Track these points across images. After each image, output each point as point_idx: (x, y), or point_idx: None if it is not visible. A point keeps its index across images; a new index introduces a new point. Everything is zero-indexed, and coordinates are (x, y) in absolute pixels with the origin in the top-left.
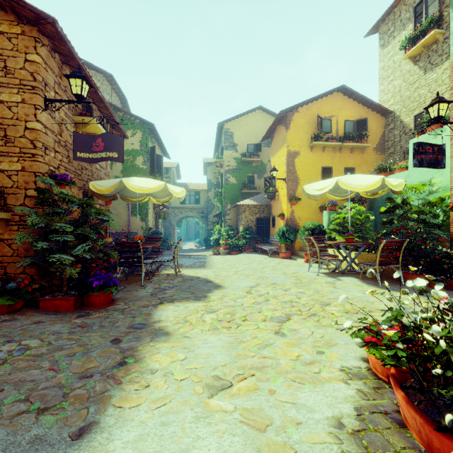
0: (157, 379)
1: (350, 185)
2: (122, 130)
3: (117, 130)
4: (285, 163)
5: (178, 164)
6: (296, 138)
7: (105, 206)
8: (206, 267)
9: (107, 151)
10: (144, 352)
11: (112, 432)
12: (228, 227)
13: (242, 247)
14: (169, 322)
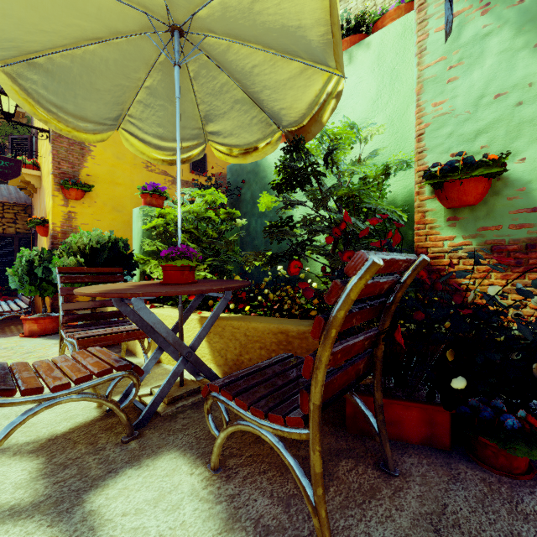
0: None
1: None
2: None
3: None
4: None
5: None
6: None
7: None
8: None
9: None
10: None
11: None
12: None
13: None
14: None
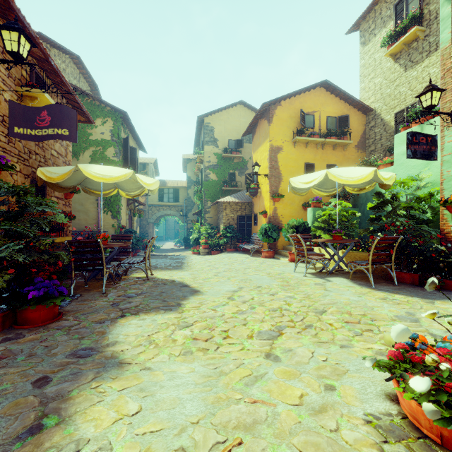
0: None
1: (340, 177)
2: (85, 113)
3: (80, 113)
4: (268, 158)
5: (155, 160)
6: (279, 132)
7: (65, 199)
8: (183, 269)
9: (55, 126)
10: (77, 403)
11: None
12: (208, 225)
13: (223, 246)
14: (127, 344)
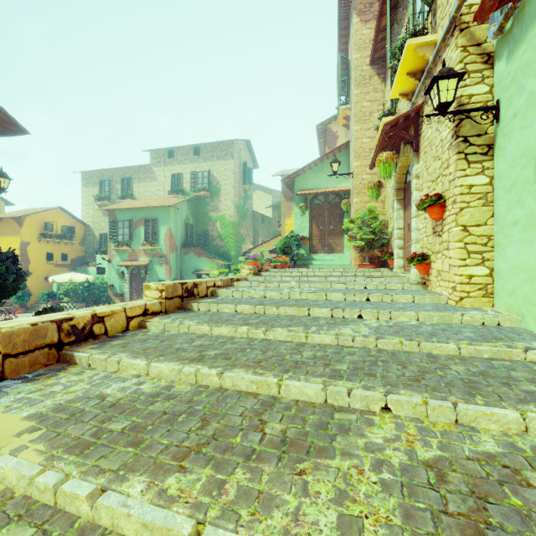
0: None
1: (76, 280)
2: None
3: None
4: (19, 248)
5: None
6: (29, 233)
7: None
8: None
9: None
10: None
11: None
12: None
13: None
14: None
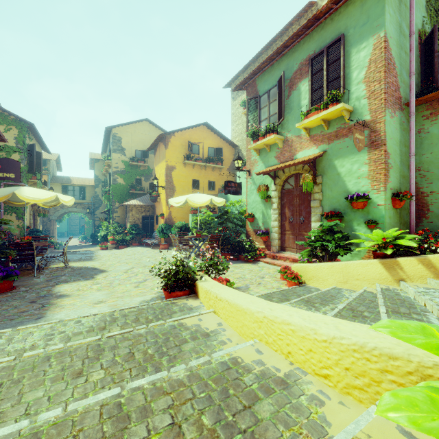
0: (68, 306)
1: (193, 202)
2: (1, 136)
3: None
4: (165, 174)
5: (58, 155)
6: (173, 156)
7: None
8: (93, 260)
9: (5, 172)
10: (55, 302)
11: (53, 316)
12: (116, 224)
13: (129, 241)
14: (67, 291)
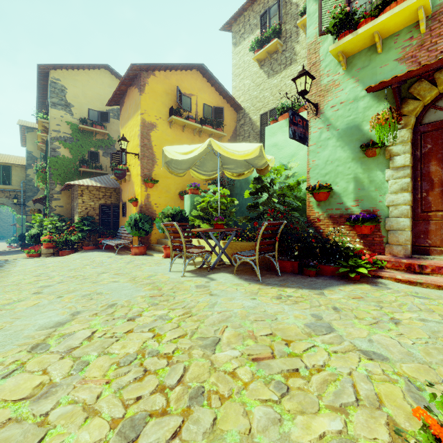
0: None
1: (226, 149)
2: None
3: None
4: (139, 134)
5: None
6: (153, 107)
7: None
8: None
9: None
10: None
11: None
12: (56, 217)
13: (78, 244)
14: None
